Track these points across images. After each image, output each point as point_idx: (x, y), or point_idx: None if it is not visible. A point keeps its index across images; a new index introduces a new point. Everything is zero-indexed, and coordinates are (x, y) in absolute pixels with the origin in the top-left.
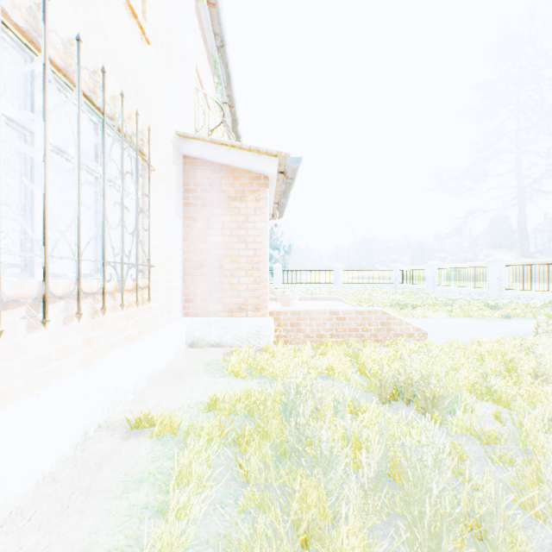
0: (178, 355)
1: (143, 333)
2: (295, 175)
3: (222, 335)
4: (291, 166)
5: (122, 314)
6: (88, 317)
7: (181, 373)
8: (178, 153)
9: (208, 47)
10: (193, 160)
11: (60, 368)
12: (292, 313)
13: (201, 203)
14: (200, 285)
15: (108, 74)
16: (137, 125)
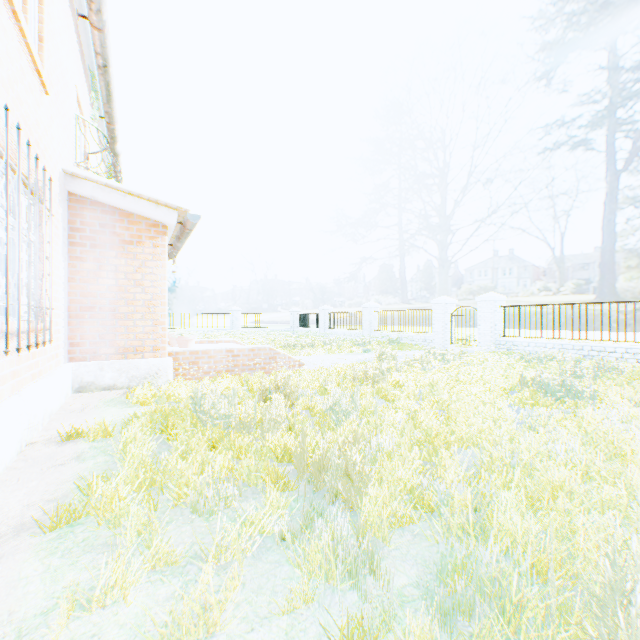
0: (67, 400)
1: (41, 373)
2: (194, 228)
3: (117, 378)
4: (191, 221)
5: (30, 353)
6: (13, 353)
7: (83, 410)
8: (62, 190)
9: (84, 58)
10: (81, 198)
11: (1, 393)
12: (191, 353)
13: (91, 244)
14: (90, 328)
15: (23, 138)
16: (45, 180)
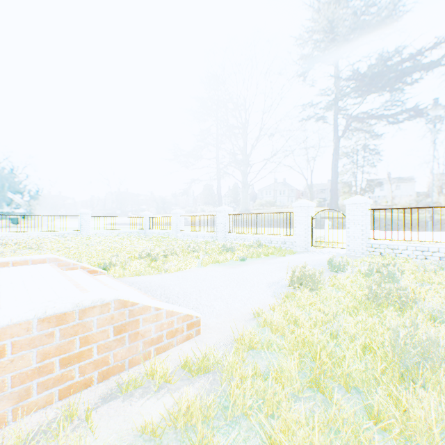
0: None
1: None
2: None
3: None
4: None
5: None
6: None
7: None
8: None
9: None
10: None
11: None
12: None
13: None
14: None
15: None
16: None
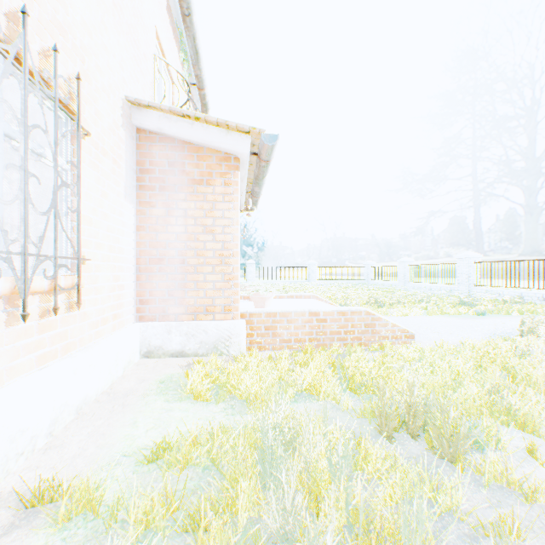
0: (127, 370)
1: (72, 347)
2: (270, 157)
3: (185, 343)
4: (265, 144)
5: (32, 325)
6: None
7: (126, 397)
8: (129, 125)
9: (172, 15)
10: (150, 135)
11: None
12: (267, 315)
13: (159, 186)
14: (158, 283)
15: None
16: (55, 65)
